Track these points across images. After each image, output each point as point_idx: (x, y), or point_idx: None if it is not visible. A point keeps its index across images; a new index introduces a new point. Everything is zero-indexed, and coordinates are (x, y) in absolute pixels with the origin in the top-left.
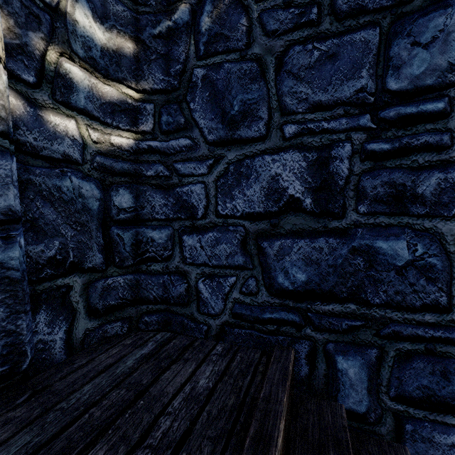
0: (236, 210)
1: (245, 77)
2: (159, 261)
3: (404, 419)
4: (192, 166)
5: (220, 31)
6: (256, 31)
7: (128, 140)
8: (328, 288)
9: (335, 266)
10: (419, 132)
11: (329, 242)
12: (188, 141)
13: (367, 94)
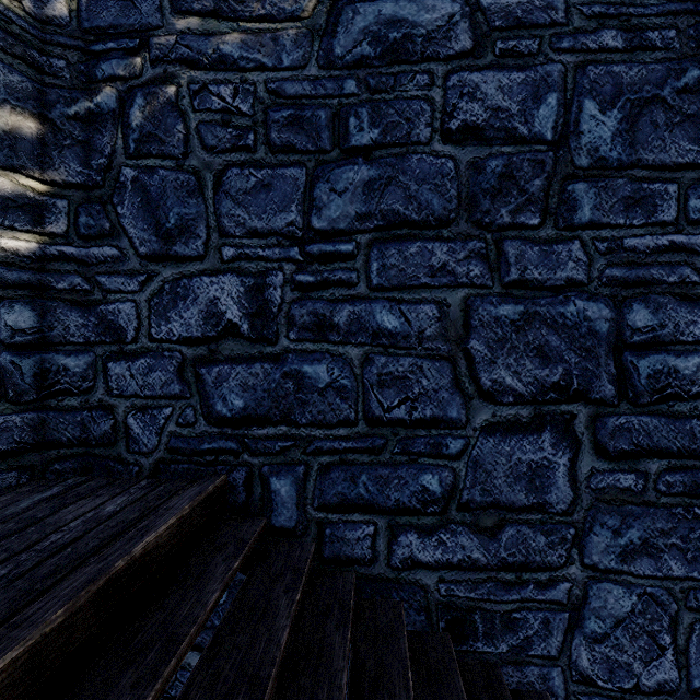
0: (172, 334)
1: (182, 189)
2: (76, 394)
3: (325, 525)
4: (120, 281)
5: (154, 132)
6: (194, 142)
7: (28, 243)
8: (264, 413)
9: (269, 391)
10: (336, 269)
11: (264, 367)
12: (114, 251)
13: (296, 228)
